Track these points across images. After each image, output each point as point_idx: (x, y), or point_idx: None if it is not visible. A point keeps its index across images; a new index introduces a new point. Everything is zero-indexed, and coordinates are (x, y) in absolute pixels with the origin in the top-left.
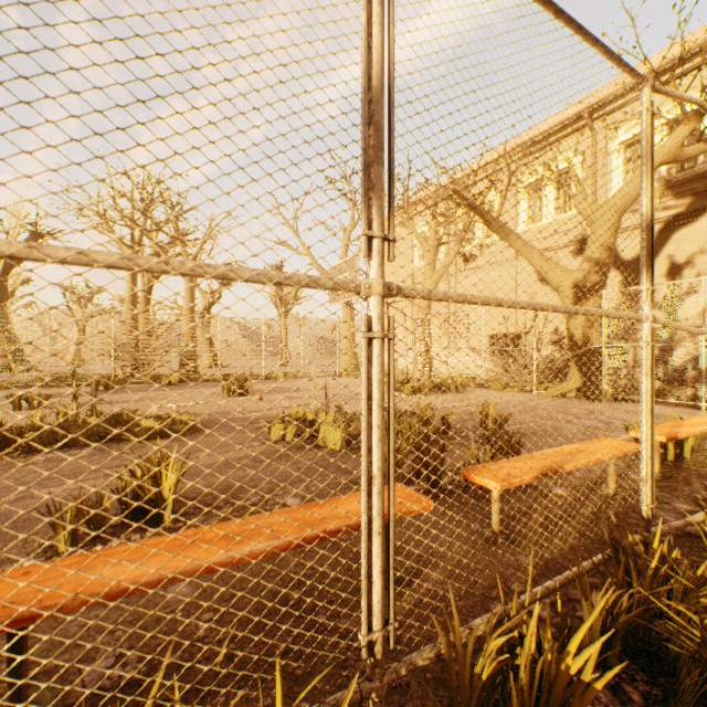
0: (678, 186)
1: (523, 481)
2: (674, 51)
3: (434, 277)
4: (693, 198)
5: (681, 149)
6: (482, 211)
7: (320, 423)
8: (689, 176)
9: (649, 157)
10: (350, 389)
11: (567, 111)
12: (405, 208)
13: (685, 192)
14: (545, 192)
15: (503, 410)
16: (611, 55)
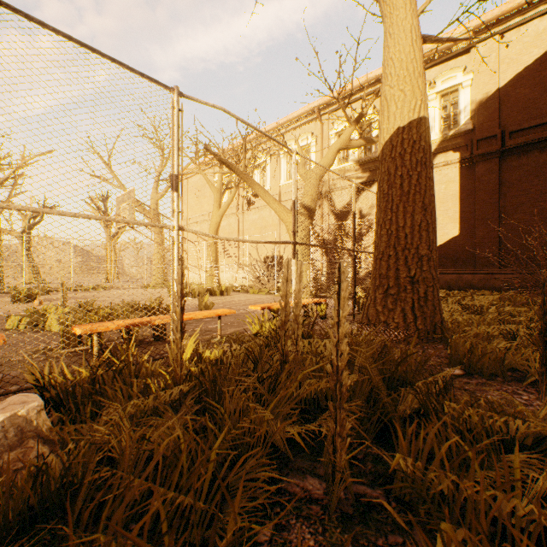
0: (363, 165)
1: (109, 329)
2: (360, 81)
3: (219, 212)
4: (370, 173)
5: (350, 141)
6: (231, 166)
7: (50, 313)
8: (368, 159)
9: (176, 135)
10: (141, 295)
11: (309, 106)
12: (197, 158)
13: (366, 169)
14: (277, 158)
15: (235, 304)
16: (133, 71)
